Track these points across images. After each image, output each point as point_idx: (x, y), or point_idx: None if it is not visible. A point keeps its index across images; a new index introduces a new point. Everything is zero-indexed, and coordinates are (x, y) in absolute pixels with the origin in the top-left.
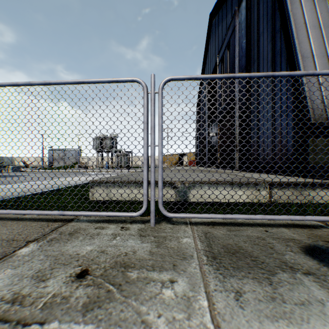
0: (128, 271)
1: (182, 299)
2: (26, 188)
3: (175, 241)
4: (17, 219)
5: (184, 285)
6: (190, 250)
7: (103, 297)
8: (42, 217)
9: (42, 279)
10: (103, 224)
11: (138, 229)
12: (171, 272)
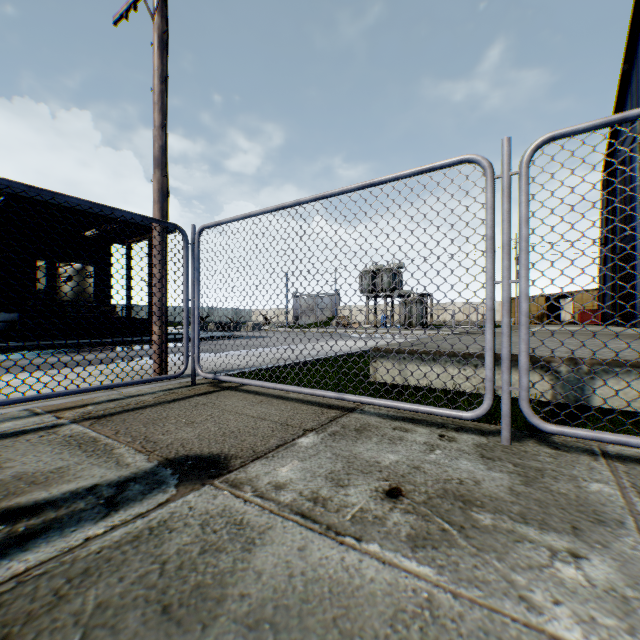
0: (472, 510)
1: (607, 594)
2: (277, 356)
3: (566, 483)
4: (281, 398)
5: (607, 570)
6: (612, 510)
7: (437, 537)
8: (310, 399)
9: (339, 484)
10: (404, 424)
11: (473, 444)
12: (568, 538)
